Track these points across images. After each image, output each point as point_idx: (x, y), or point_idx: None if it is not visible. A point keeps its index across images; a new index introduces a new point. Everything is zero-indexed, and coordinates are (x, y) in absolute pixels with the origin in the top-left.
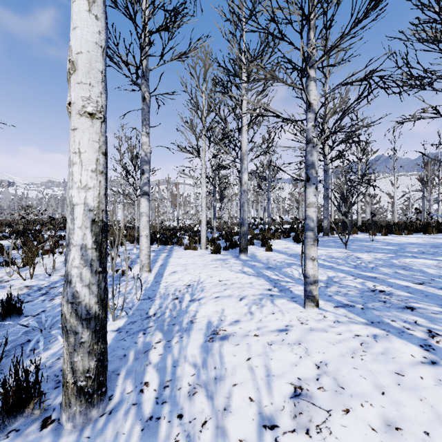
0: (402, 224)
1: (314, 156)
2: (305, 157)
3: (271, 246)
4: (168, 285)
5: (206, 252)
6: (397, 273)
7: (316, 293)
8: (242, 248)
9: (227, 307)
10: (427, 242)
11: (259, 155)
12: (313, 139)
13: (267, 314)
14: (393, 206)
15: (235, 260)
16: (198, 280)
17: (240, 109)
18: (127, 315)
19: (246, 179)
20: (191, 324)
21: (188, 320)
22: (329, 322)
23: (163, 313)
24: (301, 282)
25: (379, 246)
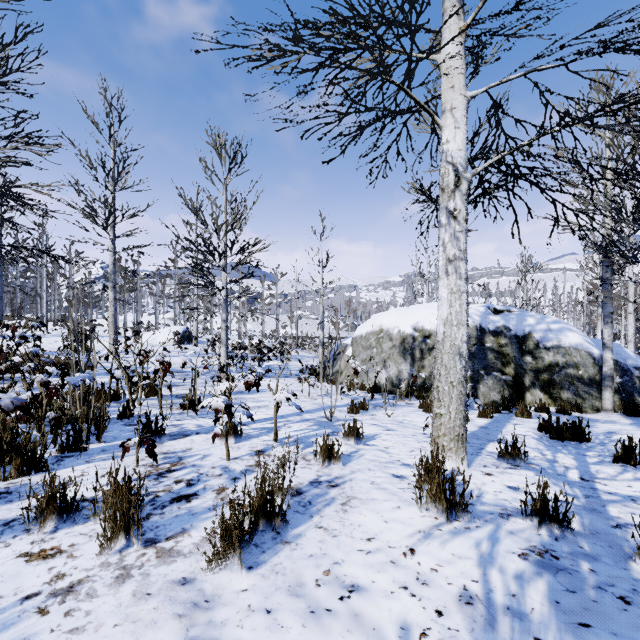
0: None
1: None
2: None
3: None
4: None
5: None
6: None
7: None
8: None
9: None
10: None
11: None
12: None
13: None
14: None
15: None
16: None
17: None
18: None
19: None
20: None
21: None
22: None
23: None
24: None
25: None
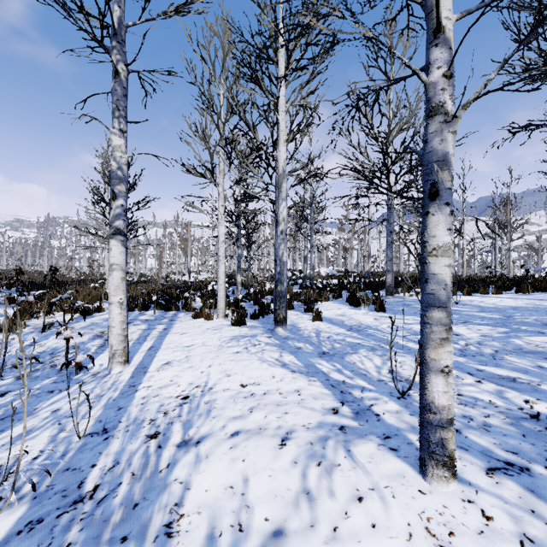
0: (485, 280)
1: (447, 143)
2: (425, 148)
3: (320, 314)
4: (149, 396)
5: (224, 322)
6: (545, 370)
7: (453, 447)
8: (279, 318)
9: (255, 471)
10: (533, 305)
11: (303, 180)
12: (446, 105)
13: (347, 502)
14: (463, 256)
15: (269, 337)
16: (204, 384)
17: (276, 107)
18: (34, 491)
19: (285, 214)
20: (166, 541)
21: (161, 520)
22: (509, 545)
23: (113, 489)
24: (387, 390)
25: (472, 312)
